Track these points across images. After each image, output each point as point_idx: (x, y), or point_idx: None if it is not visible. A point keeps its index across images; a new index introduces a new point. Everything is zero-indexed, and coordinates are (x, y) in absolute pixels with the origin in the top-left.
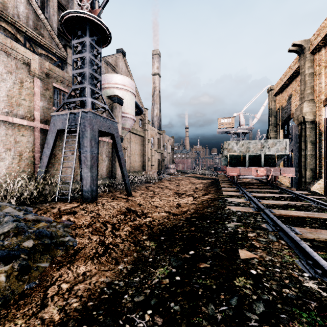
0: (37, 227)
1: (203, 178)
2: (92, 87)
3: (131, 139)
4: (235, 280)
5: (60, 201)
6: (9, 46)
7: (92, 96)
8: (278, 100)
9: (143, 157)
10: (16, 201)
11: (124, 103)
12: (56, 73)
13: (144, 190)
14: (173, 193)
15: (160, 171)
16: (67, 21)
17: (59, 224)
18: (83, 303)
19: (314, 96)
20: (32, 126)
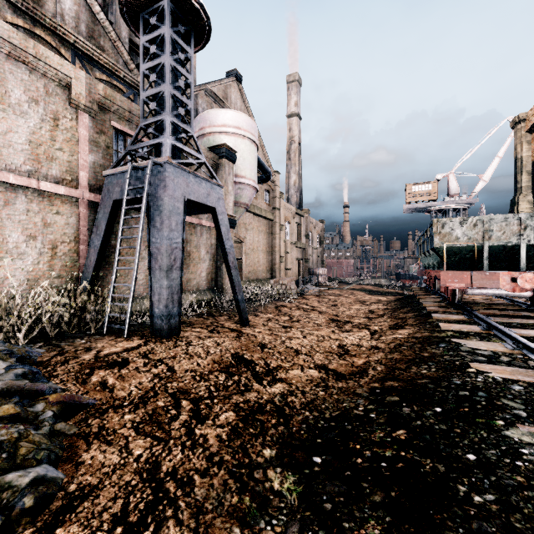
0: None
1: (379, 293)
2: (176, 120)
3: (251, 225)
4: None
5: (111, 334)
6: (33, 53)
7: (175, 137)
8: None
9: (272, 255)
10: (29, 332)
11: (238, 160)
12: (117, 104)
13: (273, 313)
14: (328, 320)
15: (300, 280)
16: (130, 0)
17: (51, 407)
18: None
19: None
20: (75, 198)
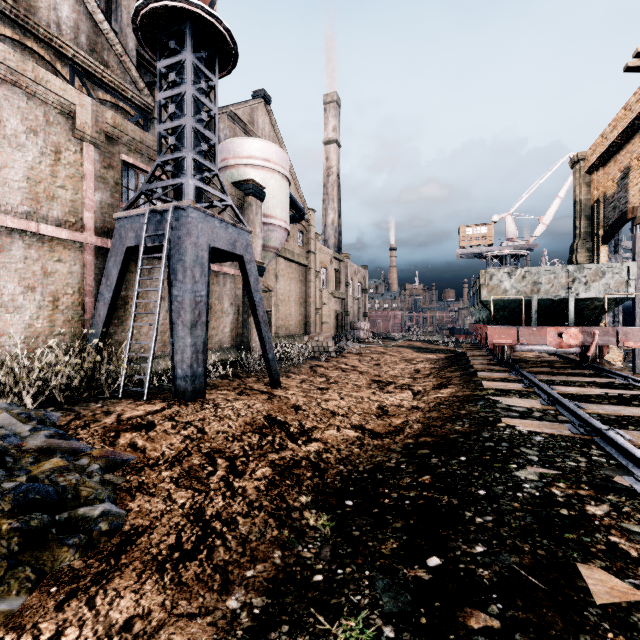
0: (37, 471)
1: (429, 350)
2: (198, 158)
3: (282, 271)
4: None
5: (128, 397)
6: (32, 76)
7: (198, 176)
8: (596, 183)
9: (306, 307)
10: (36, 396)
11: (267, 197)
12: (128, 134)
13: (308, 374)
14: (369, 381)
15: (339, 336)
16: (146, 20)
17: (96, 461)
18: None
19: None
20: (79, 242)
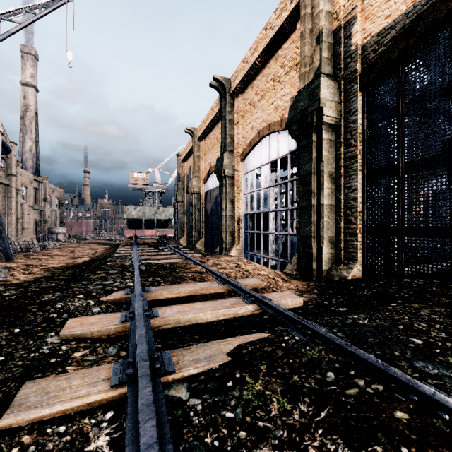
0: None
1: (109, 244)
2: None
3: None
4: (101, 266)
5: None
6: None
7: None
8: (184, 167)
9: (8, 216)
10: None
11: None
12: None
13: (24, 259)
14: (68, 258)
15: (40, 238)
16: None
17: None
18: (36, 278)
19: (200, 174)
20: None
